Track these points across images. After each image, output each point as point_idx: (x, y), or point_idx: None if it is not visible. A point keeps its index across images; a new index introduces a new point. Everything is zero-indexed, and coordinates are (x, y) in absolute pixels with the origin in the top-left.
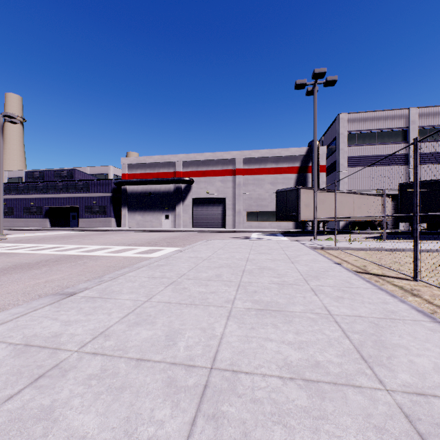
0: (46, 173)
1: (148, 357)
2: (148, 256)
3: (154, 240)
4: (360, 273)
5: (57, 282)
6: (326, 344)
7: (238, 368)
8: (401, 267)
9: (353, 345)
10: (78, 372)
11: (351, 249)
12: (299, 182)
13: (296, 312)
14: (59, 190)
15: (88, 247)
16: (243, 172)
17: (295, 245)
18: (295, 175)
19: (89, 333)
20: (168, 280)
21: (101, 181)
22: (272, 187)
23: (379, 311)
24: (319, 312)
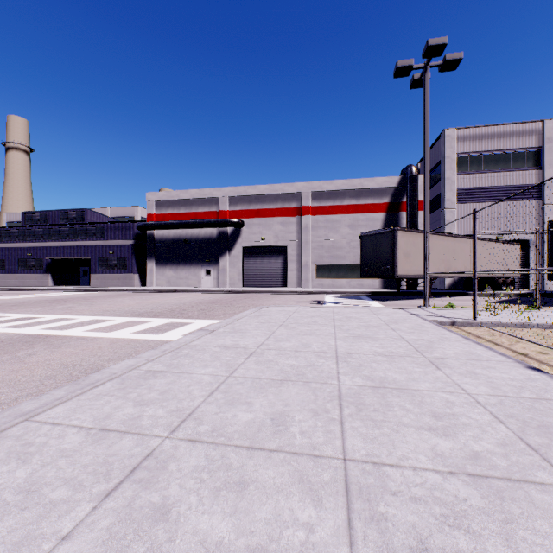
0: (49, 214)
1: None
2: (157, 337)
3: (181, 307)
4: None
5: None
6: None
7: None
8: None
9: None
10: None
11: (504, 326)
12: (388, 224)
13: None
14: (64, 236)
15: (72, 318)
16: (311, 211)
17: (406, 318)
18: (384, 215)
19: None
20: (133, 450)
21: (120, 224)
22: (351, 231)
23: None
24: None
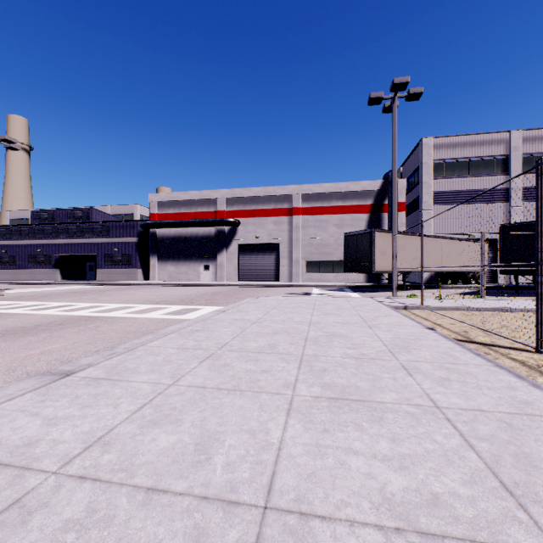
0: (56, 213)
1: (164, 485)
2: (181, 317)
3: (189, 297)
4: (462, 342)
5: (56, 354)
6: (441, 459)
7: (308, 507)
8: (515, 333)
9: (483, 462)
10: (49, 515)
11: (443, 309)
12: (372, 224)
13: (387, 403)
14: (72, 234)
15: (105, 305)
16: (301, 212)
17: (371, 304)
18: (367, 215)
19: (80, 438)
20: (204, 353)
21: (124, 222)
22: (338, 230)
23: (507, 402)
24: (420, 403)
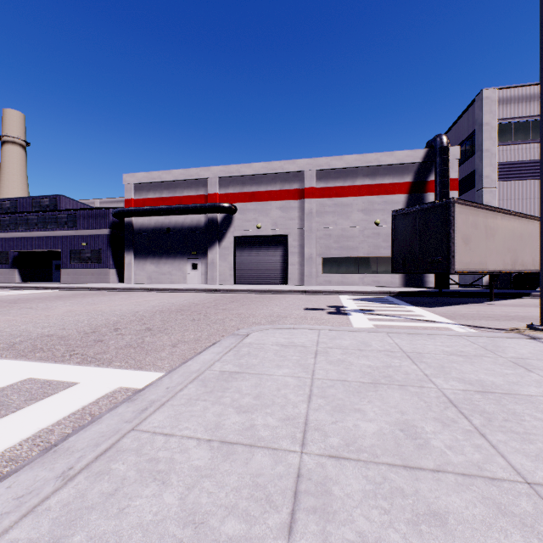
0: (19, 202)
1: None
2: None
3: (121, 321)
4: None
5: None
6: None
7: None
8: None
9: None
10: None
11: None
12: None
13: None
14: (33, 225)
15: None
16: (316, 194)
17: None
18: (405, 197)
19: None
20: None
21: (94, 210)
22: (365, 217)
23: None
24: None
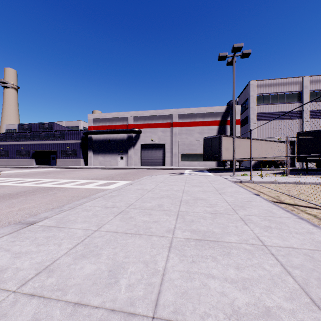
0: (33, 126)
1: (86, 301)
2: (105, 187)
3: (111, 175)
4: (276, 203)
5: (27, 210)
6: (270, 282)
7: (182, 317)
8: (308, 197)
9: (297, 284)
10: None
11: (263, 183)
12: (220, 132)
13: (232, 243)
14: (42, 138)
15: (60, 180)
16: (178, 125)
17: (220, 179)
18: (217, 127)
19: (34, 267)
20: (118, 210)
21: (73, 131)
22: (200, 135)
23: (309, 242)
24: (253, 243)
